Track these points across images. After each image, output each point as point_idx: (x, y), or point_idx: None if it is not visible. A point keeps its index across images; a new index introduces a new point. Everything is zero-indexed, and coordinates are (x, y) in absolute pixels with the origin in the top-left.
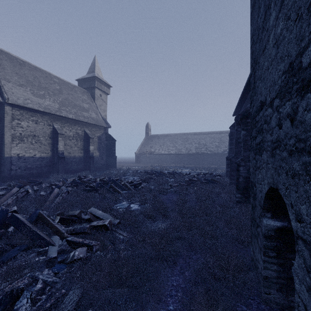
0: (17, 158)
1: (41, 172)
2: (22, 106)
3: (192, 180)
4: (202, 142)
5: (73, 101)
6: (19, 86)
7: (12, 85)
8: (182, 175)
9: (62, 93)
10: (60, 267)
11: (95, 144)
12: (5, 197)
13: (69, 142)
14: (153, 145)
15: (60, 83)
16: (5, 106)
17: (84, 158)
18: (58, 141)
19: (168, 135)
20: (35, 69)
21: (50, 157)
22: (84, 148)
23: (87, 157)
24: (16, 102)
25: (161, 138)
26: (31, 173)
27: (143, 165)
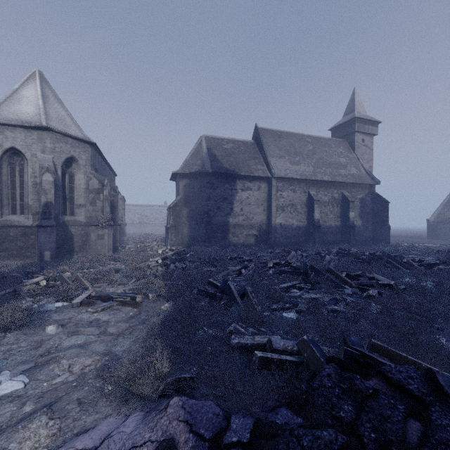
0: (280, 227)
1: (298, 242)
2: (284, 177)
3: None
4: None
5: (327, 159)
6: (279, 159)
7: (275, 159)
8: None
9: (315, 153)
10: (357, 299)
11: (356, 209)
12: (289, 257)
13: (324, 209)
14: None
15: (312, 142)
16: (272, 180)
17: (342, 228)
18: (313, 208)
19: None
20: (290, 136)
21: (305, 226)
22: (341, 216)
23: (346, 226)
24: (279, 175)
25: None
26: (290, 242)
27: (446, 242)
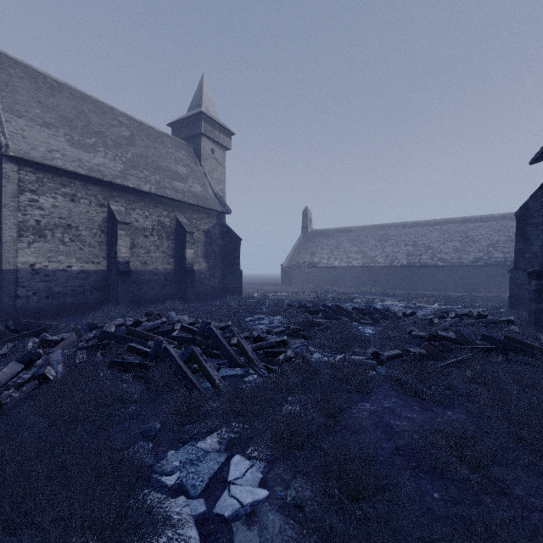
0: (31, 273)
1: (83, 303)
2: (39, 162)
3: (441, 337)
4: (423, 242)
5: (156, 161)
6: (41, 126)
7: (27, 124)
8: (393, 317)
9: (134, 145)
10: None
11: (199, 246)
12: None
13: (144, 241)
14: (316, 249)
15: (131, 126)
16: (2, 162)
17: (176, 274)
18: (116, 237)
19: (348, 230)
20: (82, 99)
21: (103, 272)
22: (175, 255)
23: (181, 271)
24: (26, 155)
25: (332, 236)
26: (61, 303)
27: (296, 289)
